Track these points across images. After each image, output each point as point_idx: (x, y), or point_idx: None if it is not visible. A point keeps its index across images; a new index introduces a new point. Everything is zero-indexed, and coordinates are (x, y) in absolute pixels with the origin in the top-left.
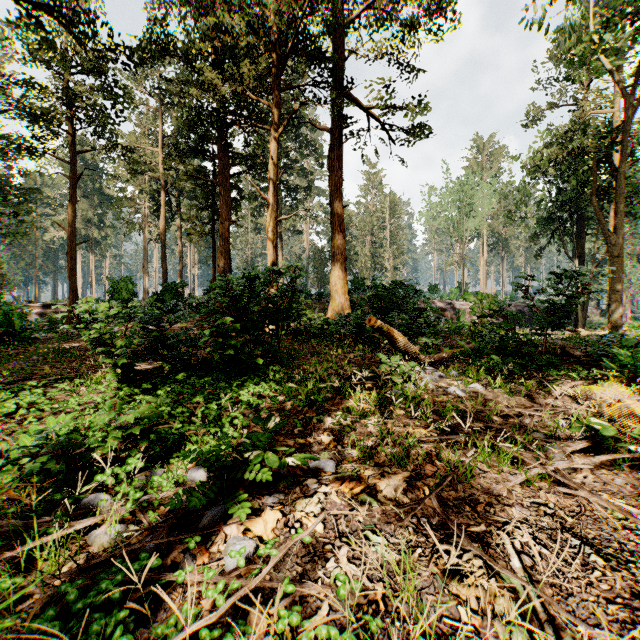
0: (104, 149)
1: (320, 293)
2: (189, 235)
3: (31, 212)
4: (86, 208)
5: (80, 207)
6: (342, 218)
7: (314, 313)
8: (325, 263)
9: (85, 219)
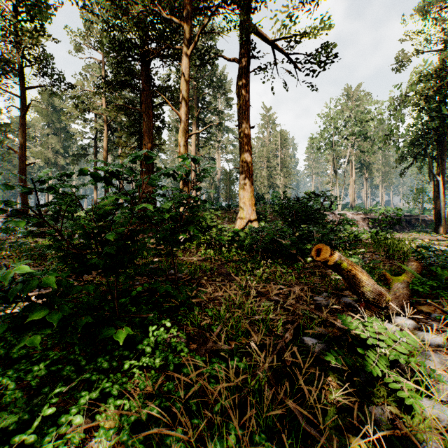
0: (50, 86)
1: (229, 205)
2: (119, 157)
3: (1, 141)
4: (55, 142)
5: (50, 141)
6: (249, 137)
7: (224, 222)
8: (232, 182)
9: (54, 150)
